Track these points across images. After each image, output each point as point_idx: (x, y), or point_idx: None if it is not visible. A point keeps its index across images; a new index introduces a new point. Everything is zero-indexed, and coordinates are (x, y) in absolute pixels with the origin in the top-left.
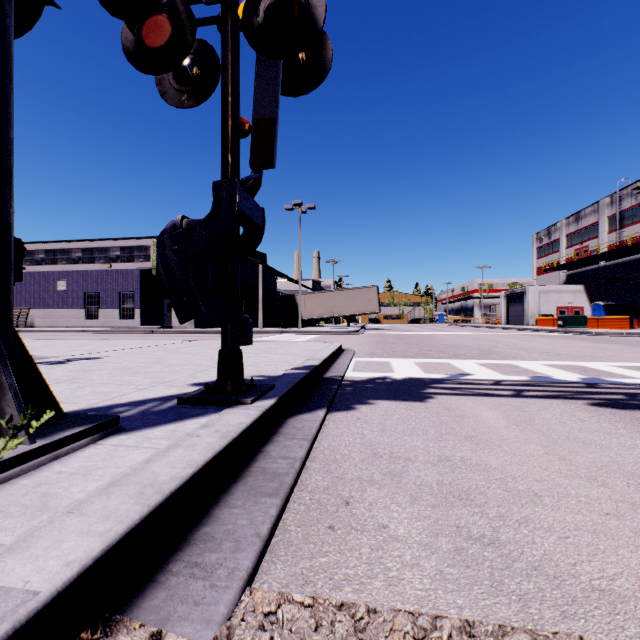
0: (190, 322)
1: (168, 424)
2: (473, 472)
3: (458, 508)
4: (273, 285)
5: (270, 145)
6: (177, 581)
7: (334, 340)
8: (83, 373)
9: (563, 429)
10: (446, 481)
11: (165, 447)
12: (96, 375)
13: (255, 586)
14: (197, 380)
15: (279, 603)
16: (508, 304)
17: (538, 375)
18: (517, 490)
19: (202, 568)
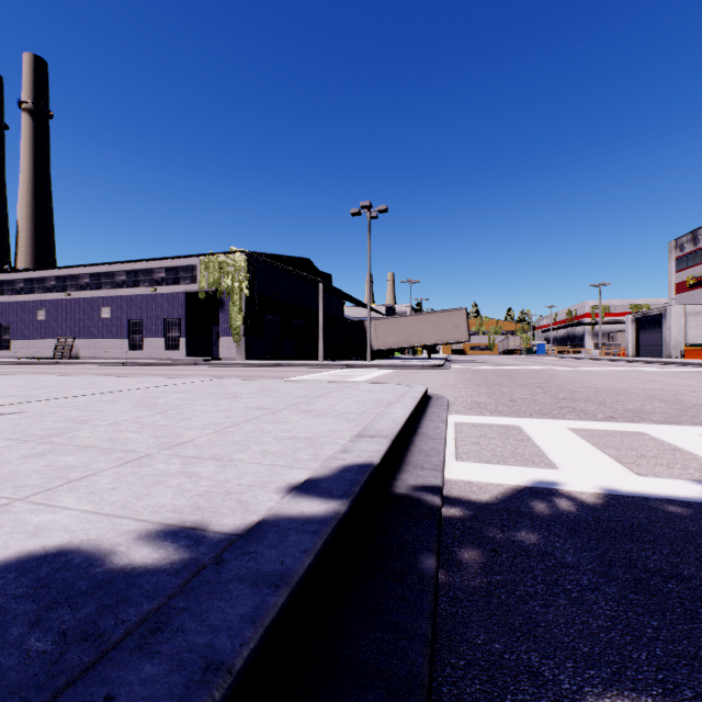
0: (240, 353)
1: None
2: None
3: None
4: (340, 311)
5: None
6: None
7: (412, 378)
8: None
9: None
10: None
11: None
12: None
13: None
14: None
15: None
16: (638, 330)
17: None
18: None
19: None
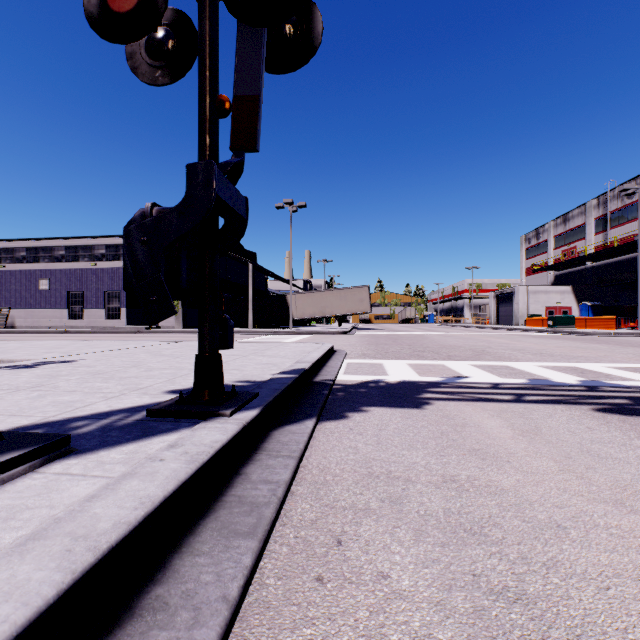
0: (178, 322)
1: (130, 443)
2: (483, 496)
3: (472, 547)
4: (264, 285)
5: (253, 125)
6: None
7: (325, 341)
8: (50, 379)
9: (574, 440)
10: (454, 509)
11: (117, 477)
12: (63, 381)
13: None
14: (175, 386)
15: None
16: (498, 304)
17: (536, 377)
18: (537, 520)
19: None
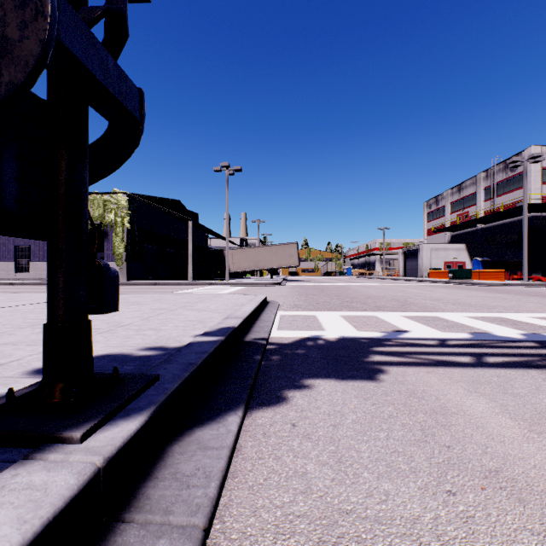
0: (122, 275)
1: None
2: None
3: None
4: (204, 241)
5: None
6: None
7: (259, 291)
8: None
9: None
10: None
11: None
12: None
13: None
14: None
15: None
16: (405, 259)
17: (476, 331)
18: None
19: None
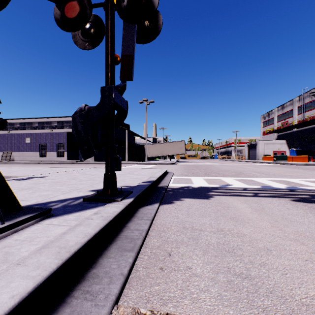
0: (92, 158)
1: (77, 212)
2: (235, 237)
3: (228, 257)
4: (133, 140)
5: (130, 68)
6: (77, 302)
7: (163, 167)
8: (36, 185)
9: (279, 213)
10: (221, 242)
11: (74, 225)
12: (42, 186)
13: (120, 303)
14: (93, 188)
15: (132, 314)
16: (249, 149)
17: (265, 185)
18: (258, 247)
19: (91, 294)
